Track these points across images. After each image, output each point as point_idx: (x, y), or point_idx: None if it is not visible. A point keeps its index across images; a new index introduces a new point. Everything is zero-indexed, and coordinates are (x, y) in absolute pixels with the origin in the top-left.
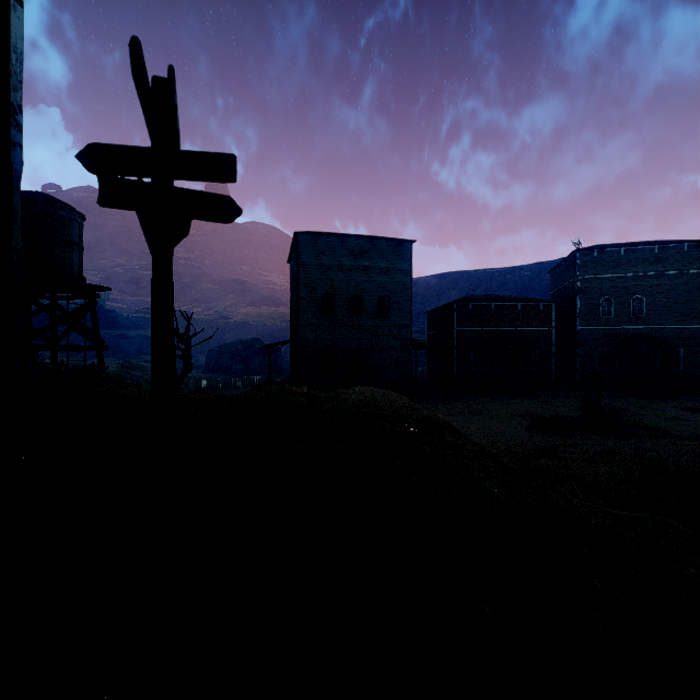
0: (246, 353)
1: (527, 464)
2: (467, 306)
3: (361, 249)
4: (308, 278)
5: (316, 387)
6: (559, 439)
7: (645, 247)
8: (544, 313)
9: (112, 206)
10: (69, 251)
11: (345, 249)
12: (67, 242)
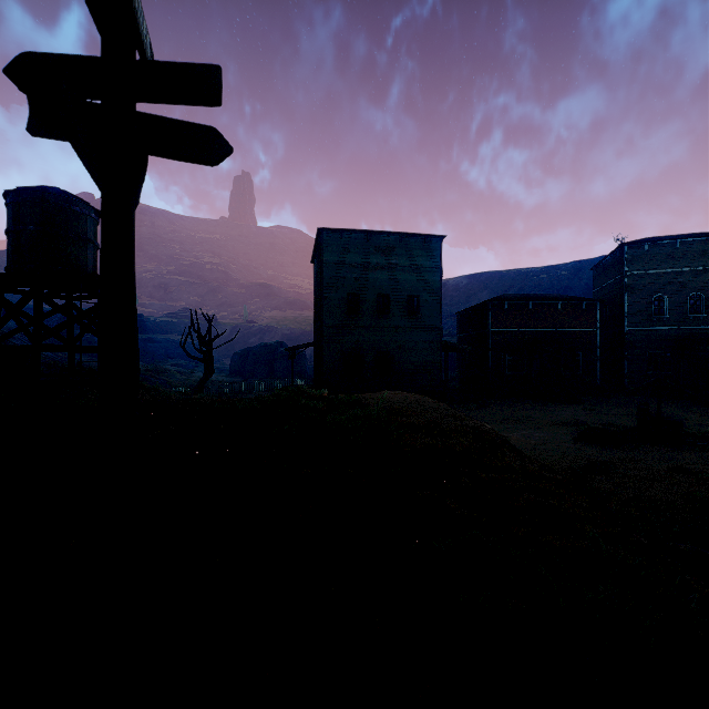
0: (270, 357)
1: (584, 482)
2: (502, 306)
3: (388, 246)
4: (332, 277)
5: (340, 392)
6: (615, 452)
7: (705, 239)
8: (587, 312)
9: (47, 134)
10: (83, 247)
11: (370, 246)
12: (81, 238)
